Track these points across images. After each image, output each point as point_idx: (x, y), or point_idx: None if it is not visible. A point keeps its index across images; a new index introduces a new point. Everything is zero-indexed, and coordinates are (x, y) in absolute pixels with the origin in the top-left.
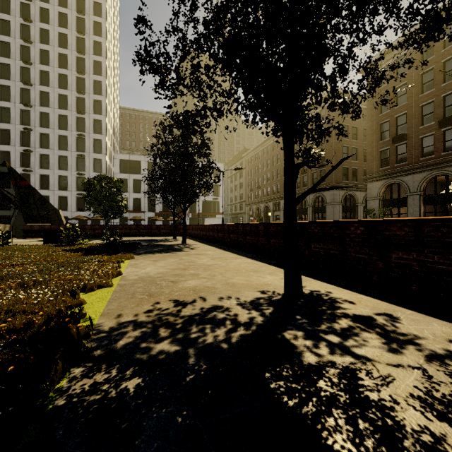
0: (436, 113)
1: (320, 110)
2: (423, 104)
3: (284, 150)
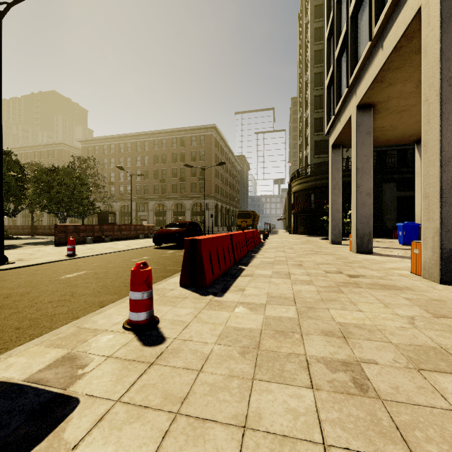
0: (108, 178)
1: (54, 149)
2: (104, 172)
3: (32, 215)
